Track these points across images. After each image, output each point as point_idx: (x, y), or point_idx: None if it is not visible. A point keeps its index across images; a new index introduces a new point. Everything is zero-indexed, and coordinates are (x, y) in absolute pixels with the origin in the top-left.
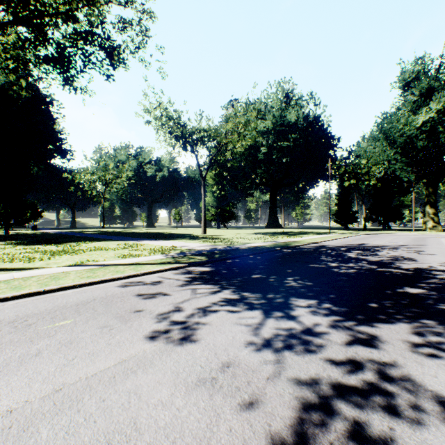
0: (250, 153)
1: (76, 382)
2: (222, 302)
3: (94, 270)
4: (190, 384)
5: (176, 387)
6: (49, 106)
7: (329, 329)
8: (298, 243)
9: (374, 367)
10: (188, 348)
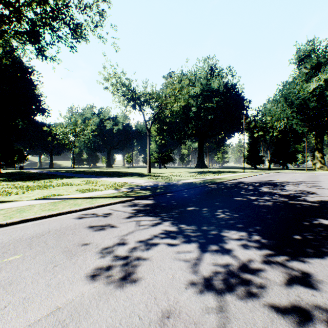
0: (184, 112)
1: None
2: (162, 235)
3: (56, 203)
4: None
5: None
6: (30, 75)
7: (265, 265)
8: (221, 179)
9: (324, 317)
10: (127, 291)
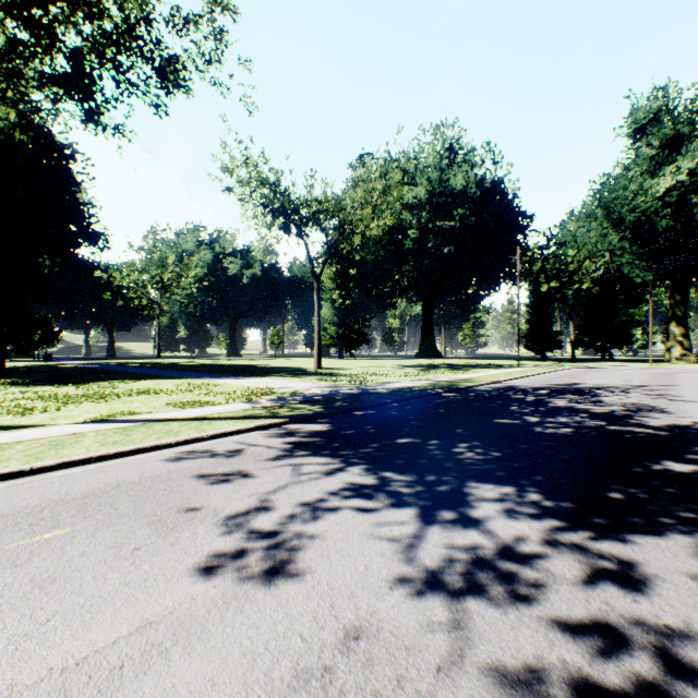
0: (392, 239)
1: (39, 680)
2: (347, 492)
3: (129, 429)
4: (278, 687)
5: (247, 695)
6: (68, 161)
7: (547, 547)
8: (470, 382)
9: (650, 638)
10: (278, 593)
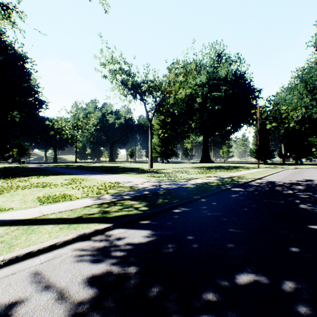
0: (188, 103)
1: None
2: None
3: None
4: None
5: None
6: (23, 62)
7: None
8: (242, 178)
9: None
10: None
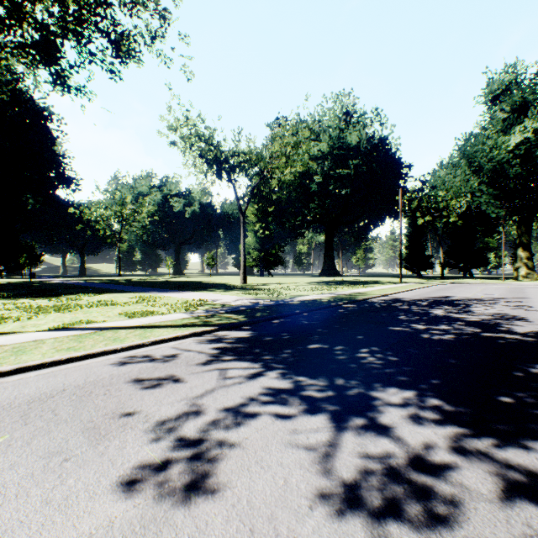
0: (301, 183)
1: None
2: (266, 396)
3: (83, 336)
4: None
5: None
6: (46, 121)
7: (456, 457)
8: (364, 295)
9: None
10: (197, 514)
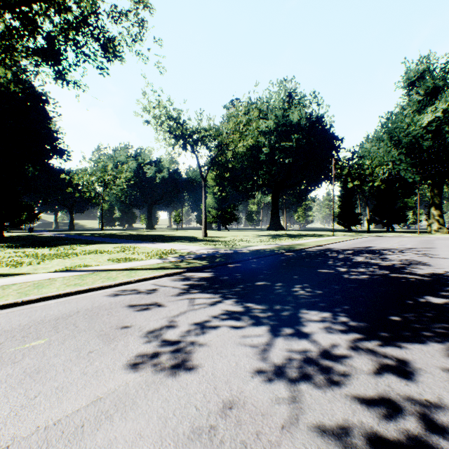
0: (252, 154)
1: (30, 434)
2: (223, 316)
3: (84, 276)
4: (181, 438)
5: (162, 443)
6: (44, 104)
7: (351, 351)
8: (302, 245)
9: (416, 408)
10: (181, 380)
